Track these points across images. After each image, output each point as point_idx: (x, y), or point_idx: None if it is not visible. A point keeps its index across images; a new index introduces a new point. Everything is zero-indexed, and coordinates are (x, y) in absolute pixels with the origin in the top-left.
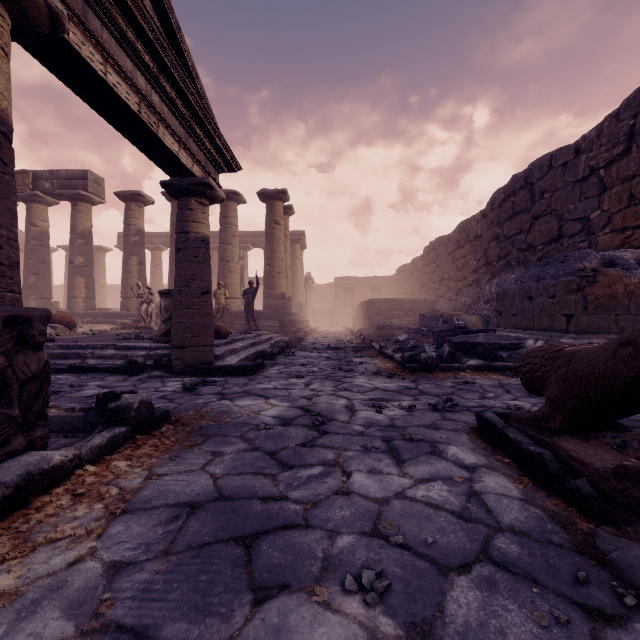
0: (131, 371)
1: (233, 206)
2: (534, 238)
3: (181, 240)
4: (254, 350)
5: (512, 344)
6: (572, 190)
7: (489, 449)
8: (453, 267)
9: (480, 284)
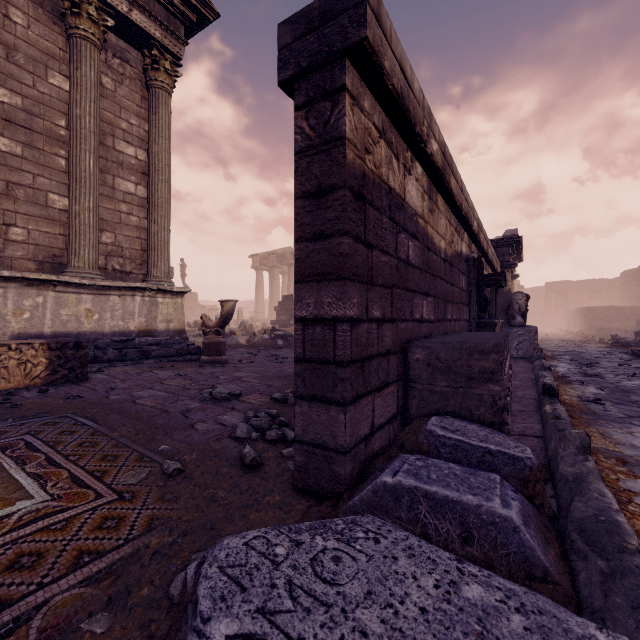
0: None
1: None
2: None
3: None
4: None
5: None
6: None
7: (630, 355)
8: None
9: None
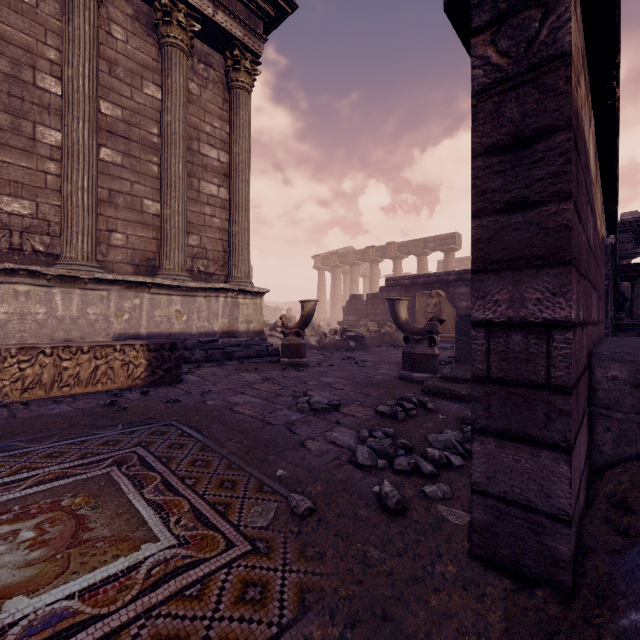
0: None
1: None
2: None
3: None
4: None
5: None
6: None
7: None
8: None
9: None
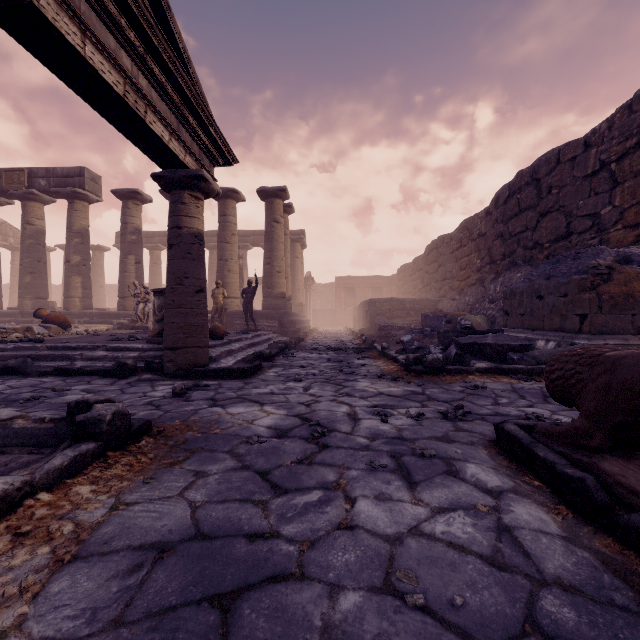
0: (120, 374)
1: (232, 204)
2: (541, 235)
3: (173, 236)
4: (252, 351)
5: (523, 345)
6: (581, 185)
7: (513, 468)
8: (456, 266)
9: (484, 283)
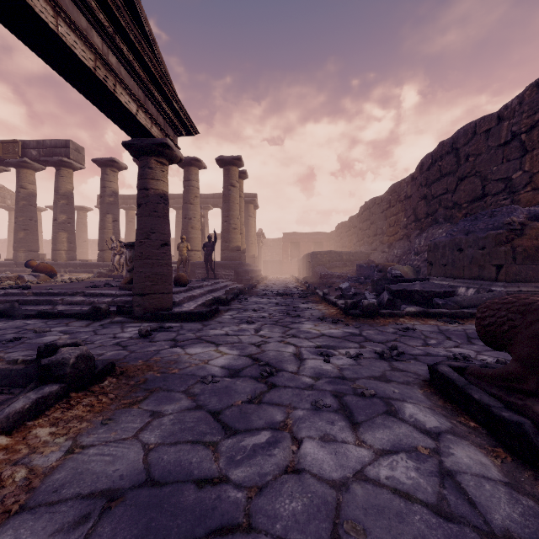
0: (95, 317)
1: (195, 171)
2: (459, 197)
3: (142, 196)
4: (211, 296)
5: (446, 292)
6: (495, 153)
7: (448, 408)
8: (385, 224)
9: (410, 238)
